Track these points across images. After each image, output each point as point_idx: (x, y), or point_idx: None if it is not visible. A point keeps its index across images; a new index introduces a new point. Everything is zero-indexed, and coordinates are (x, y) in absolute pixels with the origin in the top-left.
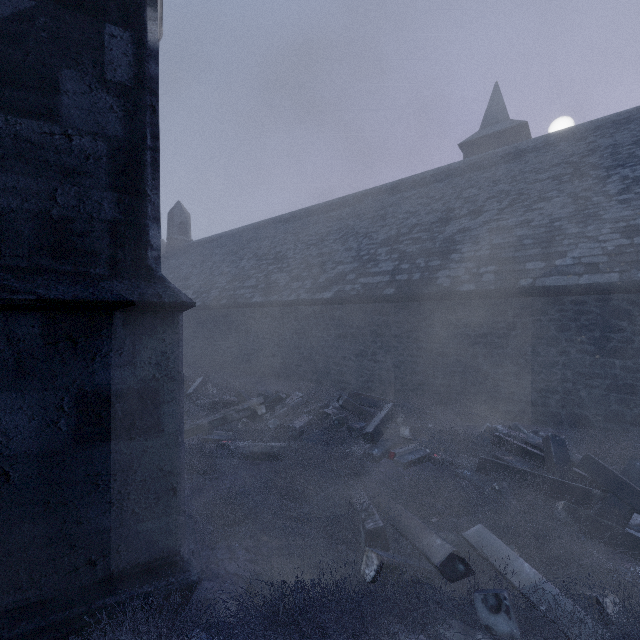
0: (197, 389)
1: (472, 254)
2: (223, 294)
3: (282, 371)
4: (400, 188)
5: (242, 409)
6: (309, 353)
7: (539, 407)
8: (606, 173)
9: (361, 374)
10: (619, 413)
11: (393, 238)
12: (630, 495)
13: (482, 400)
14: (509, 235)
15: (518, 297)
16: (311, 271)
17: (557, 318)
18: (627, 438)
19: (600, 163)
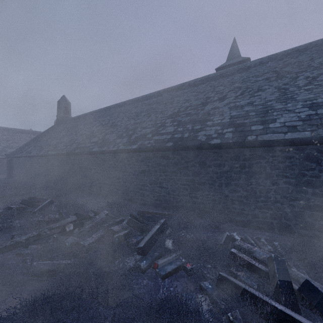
0: (42, 208)
1: (219, 121)
2: (78, 146)
3: (109, 193)
4: (182, 88)
5: (54, 227)
6: (124, 182)
7: (260, 218)
8: (296, 75)
9: (153, 195)
10: (311, 223)
11: (175, 113)
12: None
13: (225, 213)
14: (241, 110)
15: (247, 147)
16: (128, 133)
17: (271, 161)
18: (319, 244)
19: (292, 70)
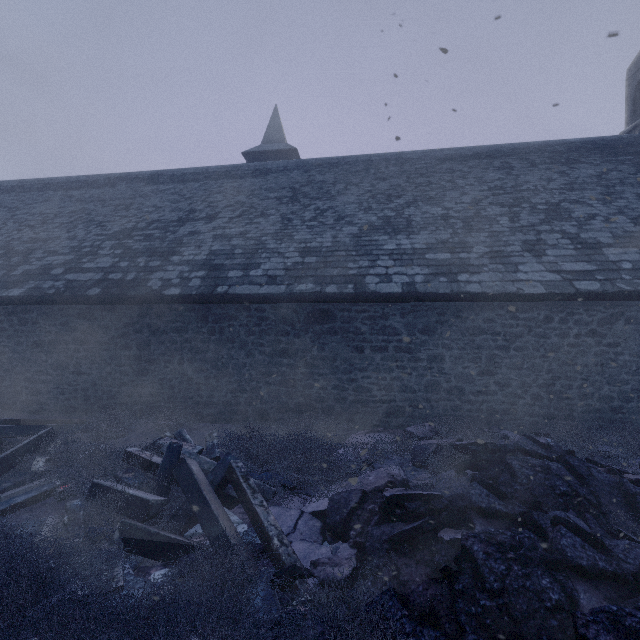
0: None
1: (191, 258)
2: None
3: None
4: (159, 179)
5: None
6: None
7: (233, 406)
8: (309, 202)
9: (62, 391)
10: (286, 404)
11: (126, 231)
12: (194, 494)
13: (188, 406)
14: (227, 243)
15: (217, 303)
16: (9, 260)
17: (246, 323)
18: (279, 426)
19: (310, 193)
